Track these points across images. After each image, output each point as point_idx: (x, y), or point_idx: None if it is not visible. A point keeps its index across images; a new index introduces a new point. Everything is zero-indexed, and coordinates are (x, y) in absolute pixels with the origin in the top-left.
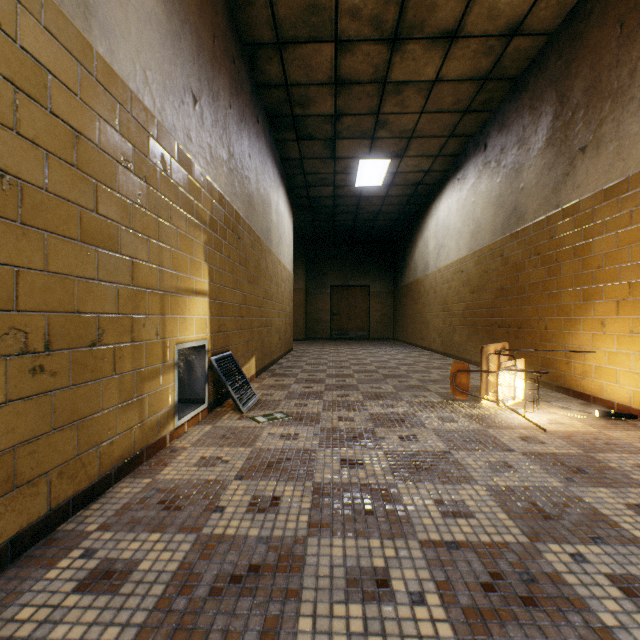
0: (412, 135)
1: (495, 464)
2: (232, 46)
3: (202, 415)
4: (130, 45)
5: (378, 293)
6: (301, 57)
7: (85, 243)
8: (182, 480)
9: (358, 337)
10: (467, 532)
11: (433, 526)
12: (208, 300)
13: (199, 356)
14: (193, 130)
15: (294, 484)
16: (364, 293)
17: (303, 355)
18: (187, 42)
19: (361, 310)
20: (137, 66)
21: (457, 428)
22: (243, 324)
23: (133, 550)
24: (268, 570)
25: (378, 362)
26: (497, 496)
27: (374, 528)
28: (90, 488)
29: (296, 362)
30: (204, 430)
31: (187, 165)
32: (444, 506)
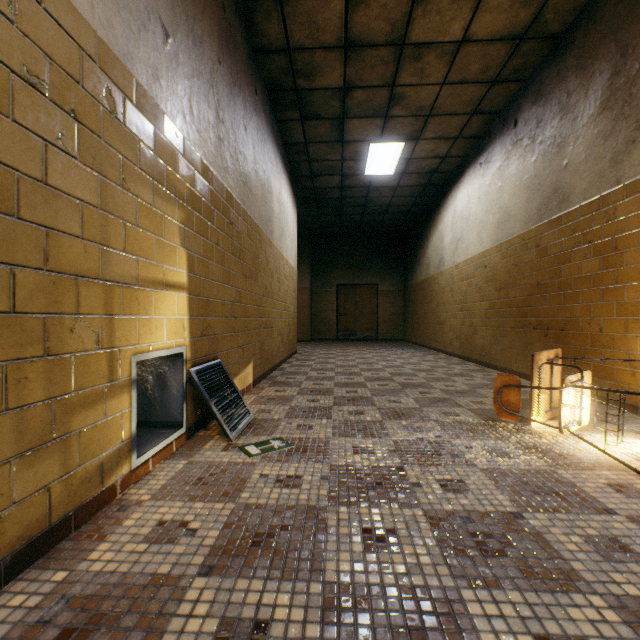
0: (430, 112)
1: (599, 542)
2: None
3: (177, 444)
4: None
5: (387, 292)
6: (305, 11)
7: None
8: (116, 575)
9: (366, 338)
10: None
11: None
12: (187, 296)
13: (175, 367)
14: (163, 71)
15: (292, 587)
16: (372, 292)
17: (308, 358)
18: None
19: (369, 310)
20: None
21: (515, 467)
22: (237, 325)
23: None
24: None
25: (391, 367)
26: None
27: None
28: None
29: (300, 367)
30: (175, 468)
31: (153, 115)
32: None
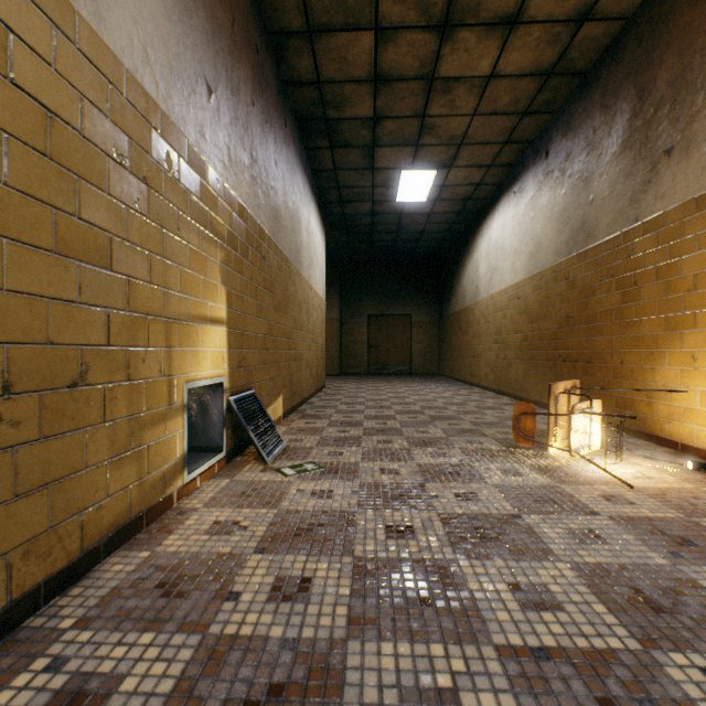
0: (462, 141)
1: (578, 532)
2: (255, 33)
3: (218, 466)
4: (125, 12)
5: (421, 323)
6: (335, 48)
7: (62, 255)
8: (189, 553)
9: (398, 372)
10: (557, 633)
11: (511, 623)
12: (226, 330)
13: (215, 396)
14: (207, 126)
15: (329, 560)
16: (405, 323)
17: (337, 393)
18: (200, 20)
19: (402, 342)
20: (134, 39)
21: (524, 483)
22: (268, 358)
23: (116, 659)
24: (295, 693)
25: (423, 401)
26: (588, 578)
27: (434, 626)
28: (69, 567)
29: (329, 401)
30: (220, 485)
31: (200, 167)
32: (522, 593)
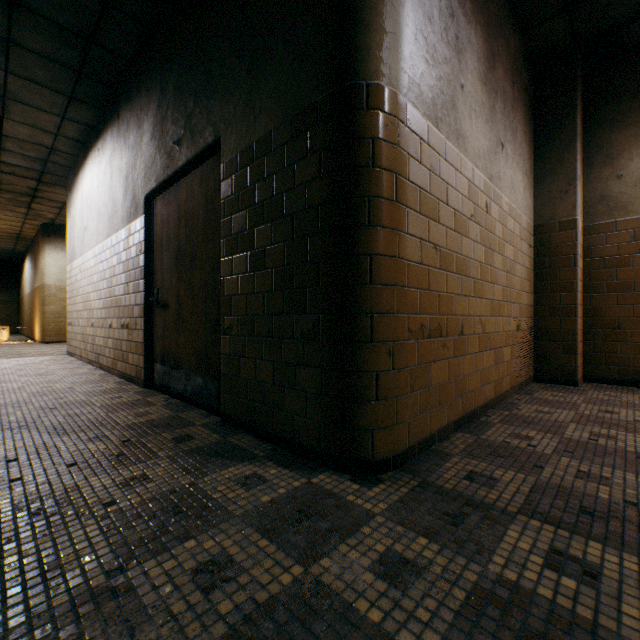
0: None
1: None
2: None
3: None
4: None
5: (4, 301)
6: None
7: None
8: None
9: None
10: None
11: None
12: None
13: None
14: None
15: None
16: None
17: None
18: None
19: None
20: None
21: None
22: None
23: None
24: None
25: None
26: None
27: None
28: None
29: None
30: None
31: None
32: None
